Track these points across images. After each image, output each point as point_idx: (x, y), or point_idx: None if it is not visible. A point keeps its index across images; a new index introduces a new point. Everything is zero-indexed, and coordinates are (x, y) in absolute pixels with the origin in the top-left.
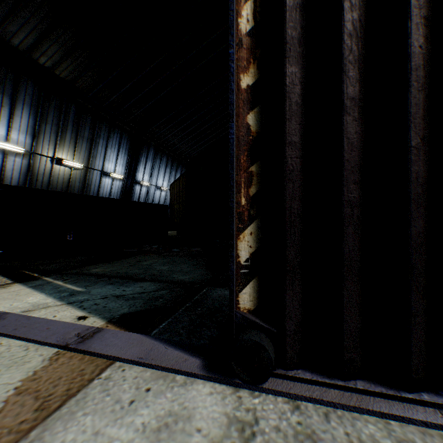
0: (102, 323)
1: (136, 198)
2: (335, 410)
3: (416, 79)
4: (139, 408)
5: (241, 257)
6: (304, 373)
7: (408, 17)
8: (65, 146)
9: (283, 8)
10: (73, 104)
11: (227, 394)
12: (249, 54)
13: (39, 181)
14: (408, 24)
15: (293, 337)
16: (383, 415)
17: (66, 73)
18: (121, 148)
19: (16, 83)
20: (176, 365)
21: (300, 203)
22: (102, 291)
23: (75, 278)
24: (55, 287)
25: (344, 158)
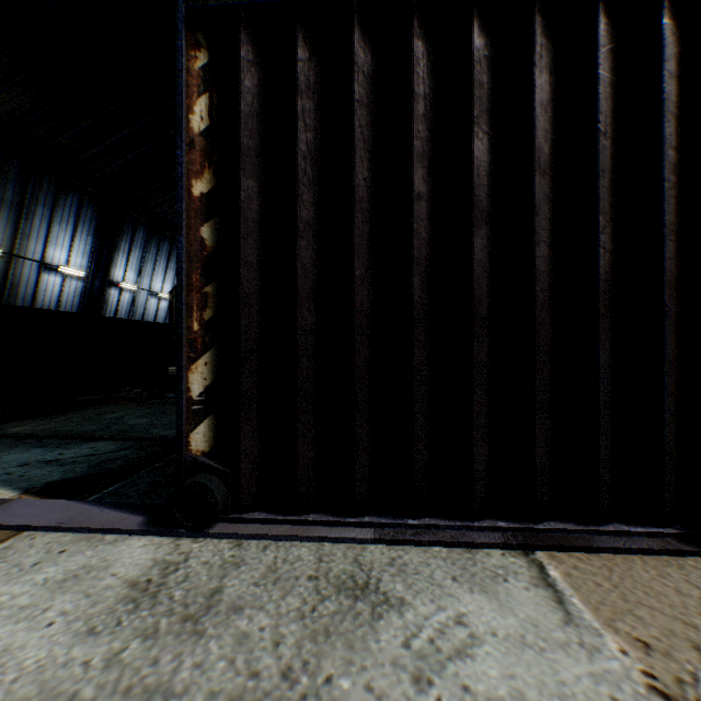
0: (14, 495)
1: (112, 310)
2: (277, 543)
3: (361, 210)
4: (46, 567)
5: (193, 392)
6: (260, 514)
7: (353, 149)
8: None
9: (238, 114)
10: None
11: (165, 544)
12: (204, 157)
13: None
14: (353, 156)
15: (249, 477)
16: (321, 540)
17: None
18: (81, 224)
19: None
20: (110, 524)
21: (257, 329)
22: (22, 457)
23: None
24: None
25: (298, 284)
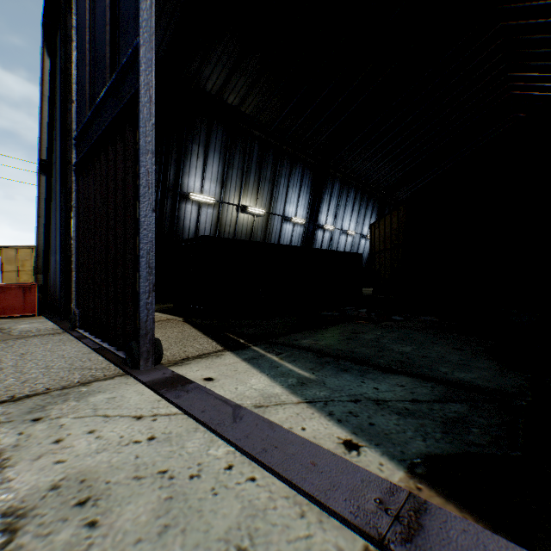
0: (400, 474)
1: (318, 246)
2: None
3: None
4: None
5: None
6: None
7: None
8: (248, 191)
9: None
10: (256, 143)
11: None
12: None
13: (225, 232)
14: None
15: None
16: None
17: (250, 108)
18: (302, 186)
19: (208, 130)
20: None
21: None
22: (341, 384)
23: (289, 352)
24: (272, 365)
25: None
